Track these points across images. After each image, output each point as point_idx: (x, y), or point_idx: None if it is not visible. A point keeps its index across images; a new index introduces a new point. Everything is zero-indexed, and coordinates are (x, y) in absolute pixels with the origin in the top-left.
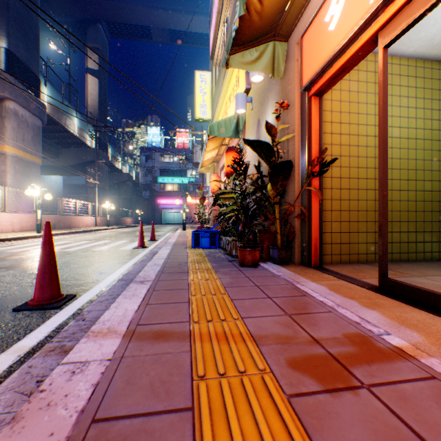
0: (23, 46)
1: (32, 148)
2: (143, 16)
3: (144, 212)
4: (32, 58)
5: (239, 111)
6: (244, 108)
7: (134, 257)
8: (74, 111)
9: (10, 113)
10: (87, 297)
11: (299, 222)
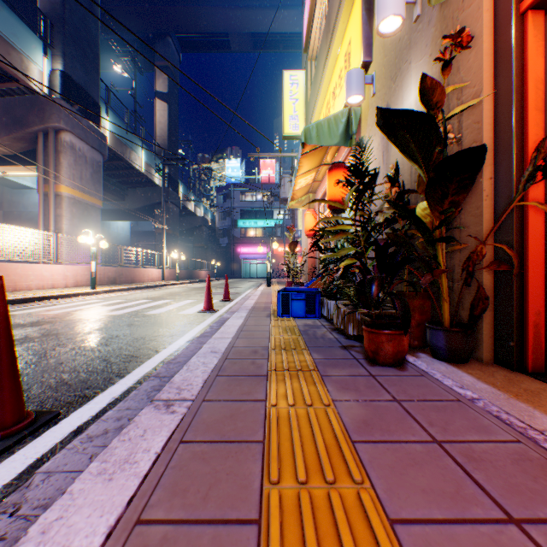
0: (81, 67)
1: (90, 188)
2: (219, 19)
3: (221, 263)
4: (91, 81)
5: (352, 100)
6: (360, 93)
7: (193, 327)
8: (140, 144)
9: (66, 147)
10: (77, 420)
11: (490, 277)
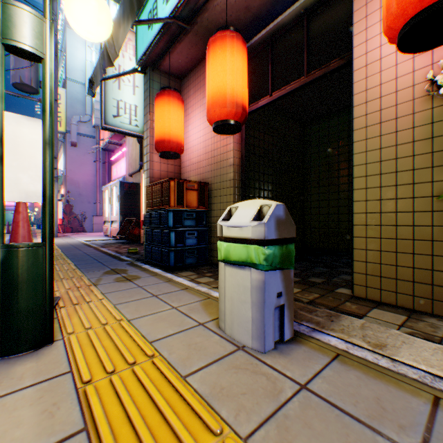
0: None
1: None
2: None
3: None
4: None
5: None
6: None
7: None
8: None
9: None
10: None
11: None
